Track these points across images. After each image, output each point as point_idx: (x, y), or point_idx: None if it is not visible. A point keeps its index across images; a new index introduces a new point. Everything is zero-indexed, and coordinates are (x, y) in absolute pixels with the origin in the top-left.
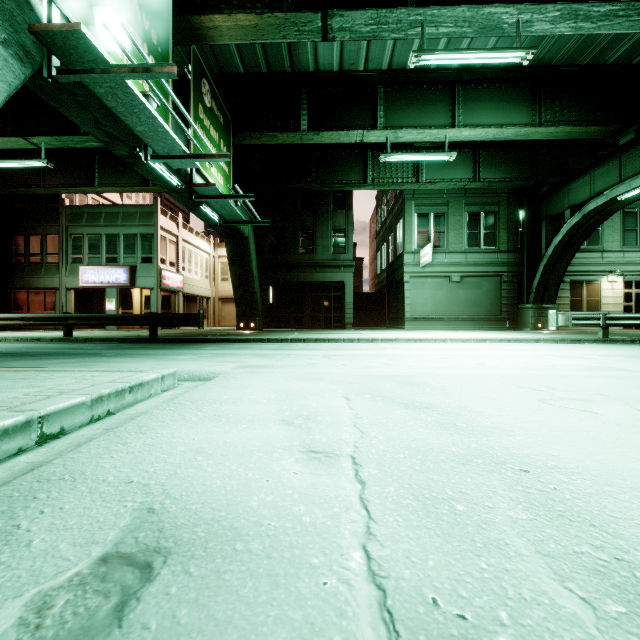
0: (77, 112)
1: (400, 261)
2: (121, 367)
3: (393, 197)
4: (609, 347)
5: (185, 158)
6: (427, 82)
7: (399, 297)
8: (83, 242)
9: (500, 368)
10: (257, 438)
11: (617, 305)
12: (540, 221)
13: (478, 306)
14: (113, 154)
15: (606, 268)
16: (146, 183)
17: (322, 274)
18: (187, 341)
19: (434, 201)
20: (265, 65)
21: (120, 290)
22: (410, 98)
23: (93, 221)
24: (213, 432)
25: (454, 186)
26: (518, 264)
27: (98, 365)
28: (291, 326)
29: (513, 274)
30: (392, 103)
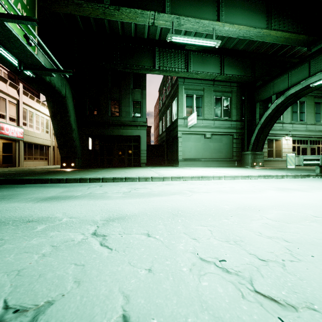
0: None
1: (175, 124)
2: None
3: (170, 86)
4: None
5: None
6: None
7: (174, 147)
8: None
9: None
10: None
11: (289, 153)
12: (255, 103)
13: (220, 152)
14: None
15: (284, 132)
16: None
17: (125, 130)
18: None
19: (196, 87)
20: None
21: None
22: None
23: None
24: None
25: (209, 77)
26: (242, 128)
27: None
28: (104, 165)
29: (239, 134)
30: None
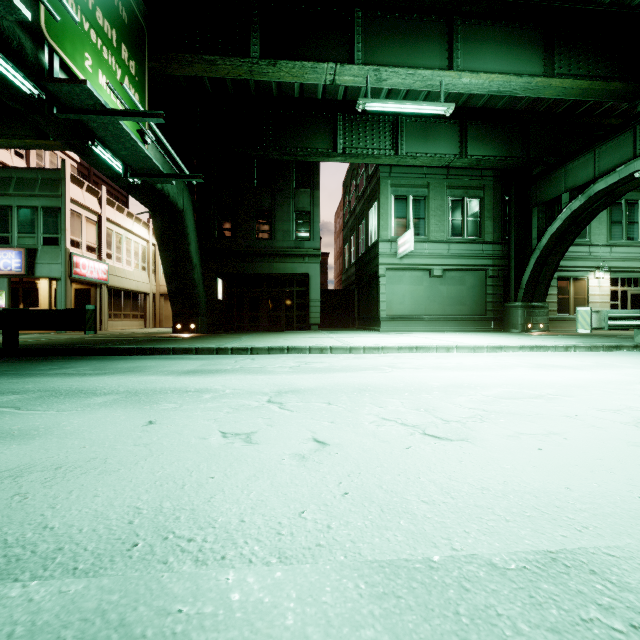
0: None
1: (374, 251)
2: None
3: (364, 179)
4: None
5: None
6: (418, 10)
7: (372, 294)
8: None
9: None
10: None
11: (604, 304)
12: (531, 208)
13: (461, 304)
14: None
15: (593, 263)
16: (44, 136)
17: (282, 265)
18: (65, 353)
19: (413, 182)
20: None
21: (21, 281)
22: (396, 29)
23: None
24: None
25: (438, 162)
26: (504, 257)
27: None
28: (245, 327)
29: (499, 268)
30: (373, 33)
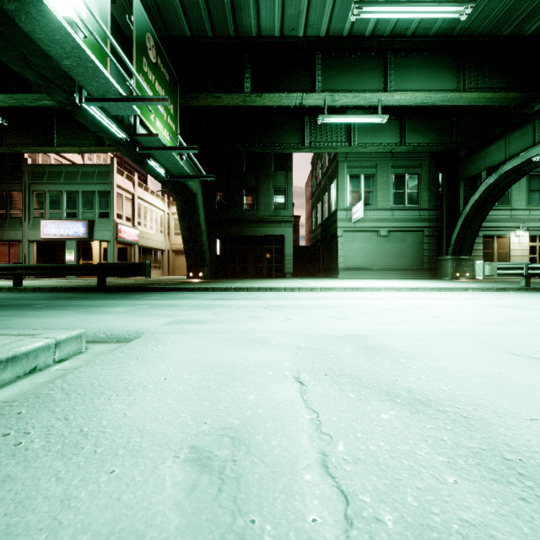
0: (1, 46)
1: (334, 217)
2: (33, 323)
3: (327, 161)
4: (539, 296)
5: (121, 101)
6: (361, 50)
7: (333, 249)
8: (45, 198)
9: (461, 323)
10: (117, 532)
11: (523, 257)
12: (458, 182)
13: (403, 257)
14: (71, 117)
15: (514, 224)
16: (102, 144)
17: (264, 229)
18: (134, 290)
19: (364, 164)
20: (210, 29)
21: (81, 243)
22: (346, 64)
23: (54, 179)
24: (35, 502)
25: (383, 150)
26: (438, 220)
27: (10, 321)
28: (236, 275)
29: (434, 229)
30: (329, 68)
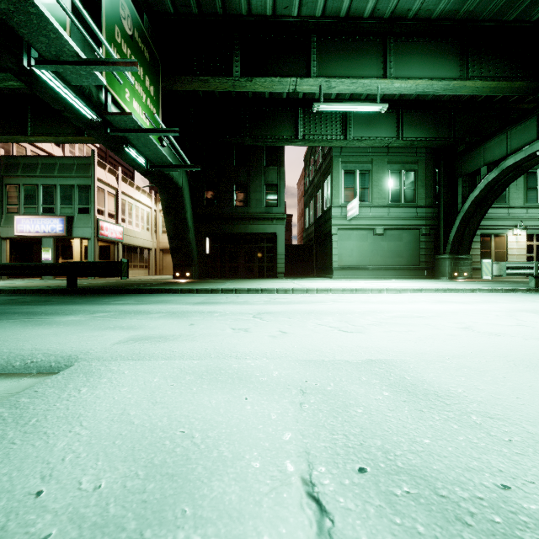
0: None
1: (328, 215)
2: None
3: (321, 156)
4: None
5: (80, 65)
6: (359, 33)
7: (327, 248)
8: (19, 192)
9: (506, 337)
10: None
11: (521, 256)
12: (456, 178)
13: (399, 256)
14: (46, 104)
15: (512, 222)
16: (81, 133)
17: (255, 226)
18: (108, 292)
19: (359, 159)
20: (195, 4)
21: (60, 240)
22: (343, 48)
23: (29, 172)
24: None
25: (379, 144)
26: (435, 218)
27: None
28: (226, 275)
29: (431, 227)
30: (325, 52)
